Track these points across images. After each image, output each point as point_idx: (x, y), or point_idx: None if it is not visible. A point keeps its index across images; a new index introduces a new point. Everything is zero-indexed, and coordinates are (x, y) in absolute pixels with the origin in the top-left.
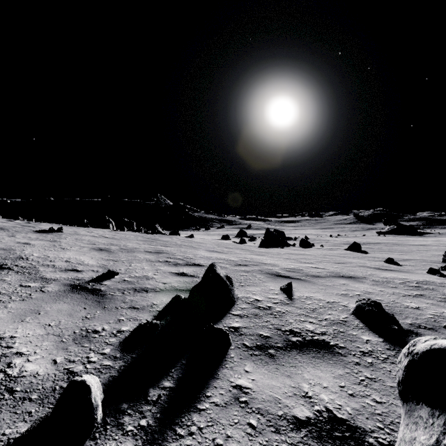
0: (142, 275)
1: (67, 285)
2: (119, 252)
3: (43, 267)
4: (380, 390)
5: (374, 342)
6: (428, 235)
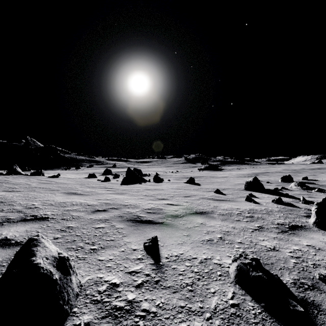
0: None
1: None
2: None
3: None
4: None
5: None
6: (224, 170)
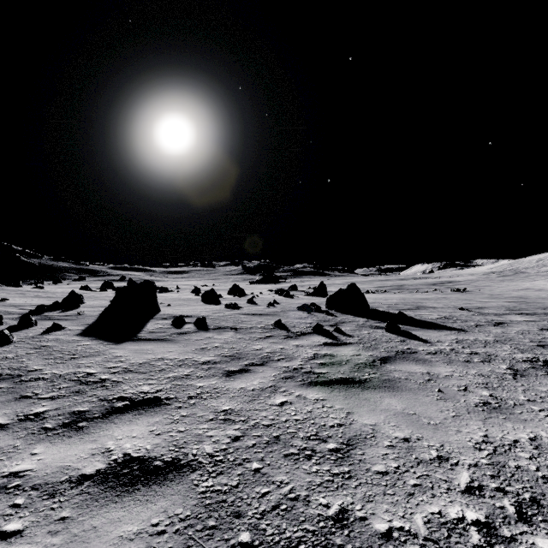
0: (25, 301)
1: None
2: None
3: None
4: None
5: None
6: (280, 283)
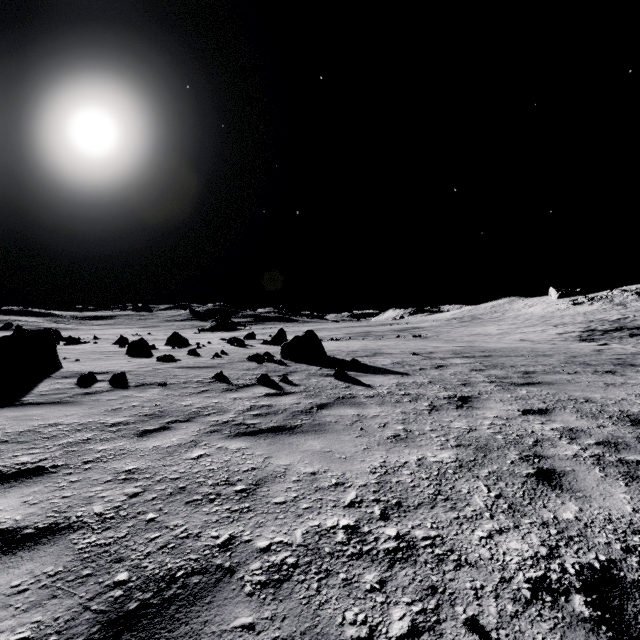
0: None
1: None
2: None
3: None
4: None
5: None
6: (237, 331)
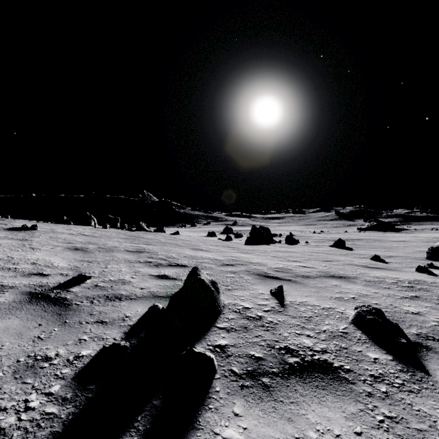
0: (118, 279)
1: (25, 293)
2: (96, 252)
3: (2, 272)
4: (406, 437)
5: (383, 361)
6: (405, 231)
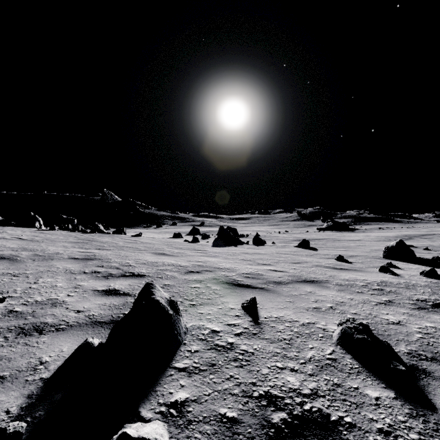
0: (47, 299)
1: None
2: (29, 261)
3: None
4: None
5: (387, 402)
6: (358, 231)
